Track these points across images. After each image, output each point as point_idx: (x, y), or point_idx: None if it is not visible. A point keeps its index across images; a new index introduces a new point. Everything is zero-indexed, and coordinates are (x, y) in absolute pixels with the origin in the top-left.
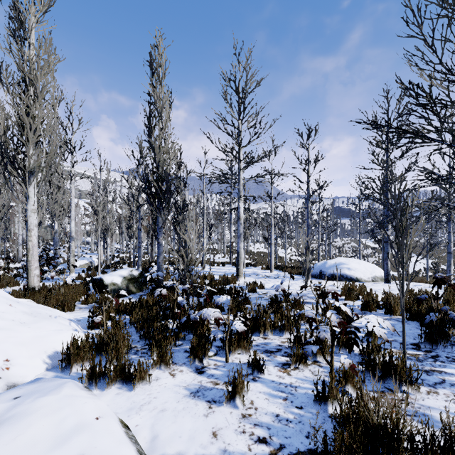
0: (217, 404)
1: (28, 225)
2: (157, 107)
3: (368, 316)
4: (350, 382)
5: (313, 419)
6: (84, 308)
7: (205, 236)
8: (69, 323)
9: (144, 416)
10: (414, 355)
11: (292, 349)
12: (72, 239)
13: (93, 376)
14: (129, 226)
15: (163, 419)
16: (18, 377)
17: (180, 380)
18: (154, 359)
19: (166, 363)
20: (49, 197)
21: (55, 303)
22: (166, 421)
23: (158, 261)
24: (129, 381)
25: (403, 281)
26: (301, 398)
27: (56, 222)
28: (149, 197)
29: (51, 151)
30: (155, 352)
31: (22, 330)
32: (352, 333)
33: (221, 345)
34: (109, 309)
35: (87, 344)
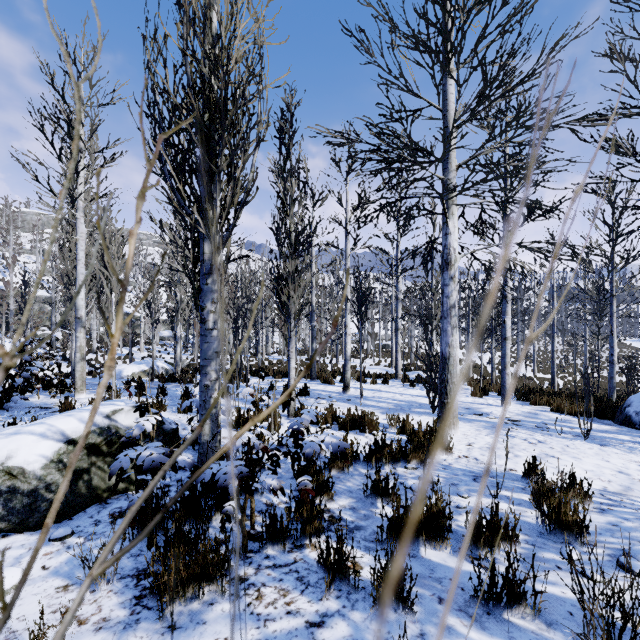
0: None
1: None
2: None
3: None
4: None
5: None
6: None
7: (348, 321)
8: None
9: None
10: None
11: None
12: (80, 324)
13: None
14: None
15: None
16: None
17: None
18: None
19: None
20: (65, 251)
21: None
22: None
23: (203, 384)
24: None
25: None
26: None
27: None
28: (165, 161)
29: None
30: None
31: None
32: None
33: None
34: None
35: None
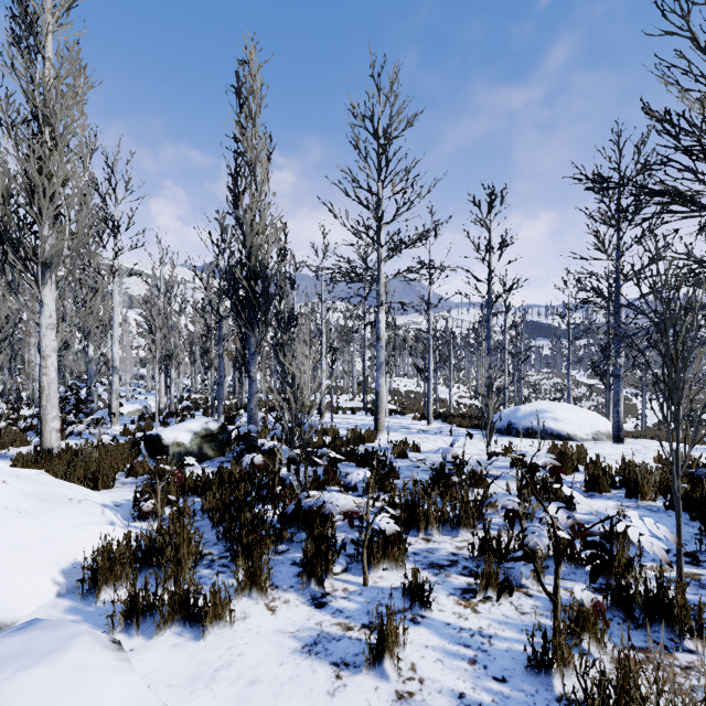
0: (351, 669)
1: (42, 350)
2: (248, 160)
3: (598, 500)
4: (589, 631)
5: (529, 704)
6: (130, 484)
7: (324, 367)
8: (101, 510)
9: (220, 694)
10: (691, 576)
11: (476, 562)
12: (116, 372)
13: (133, 612)
14: (204, 351)
15: (254, 701)
16: (6, 610)
17: (285, 620)
18: (240, 577)
19: (261, 588)
20: (80, 306)
21: (83, 477)
22: (258, 704)
23: (250, 408)
24: (196, 621)
25: (678, 449)
26: (502, 660)
27: (91, 344)
28: (235, 304)
29: (79, 230)
30: (241, 568)
31: (20, 525)
32: (599, 545)
33: (354, 555)
34: (168, 487)
35: (126, 552)
